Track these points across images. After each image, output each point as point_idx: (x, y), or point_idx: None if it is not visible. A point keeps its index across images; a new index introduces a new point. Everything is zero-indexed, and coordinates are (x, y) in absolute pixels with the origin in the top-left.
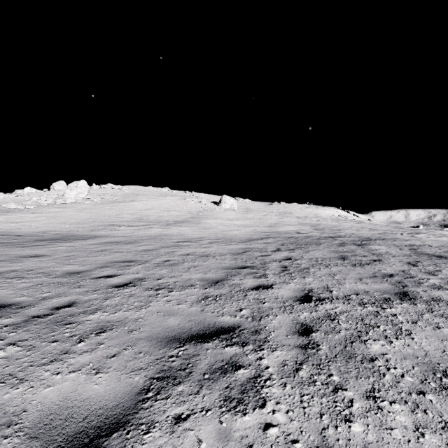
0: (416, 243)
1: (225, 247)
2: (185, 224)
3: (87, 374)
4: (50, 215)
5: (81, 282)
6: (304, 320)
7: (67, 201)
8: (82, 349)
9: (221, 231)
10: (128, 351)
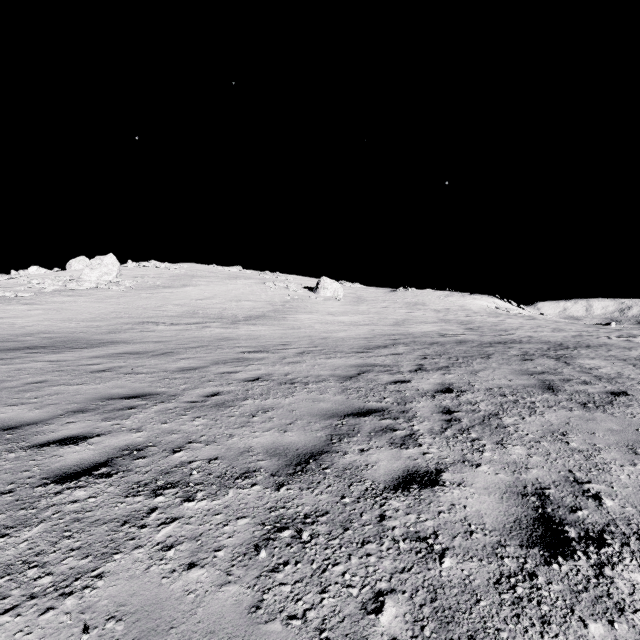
0: None
1: (325, 363)
2: (263, 321)
3: None
4: (52, 308)
5: None
6: None
7: (84, 285)
8: None
9: (319, 332)
10: None
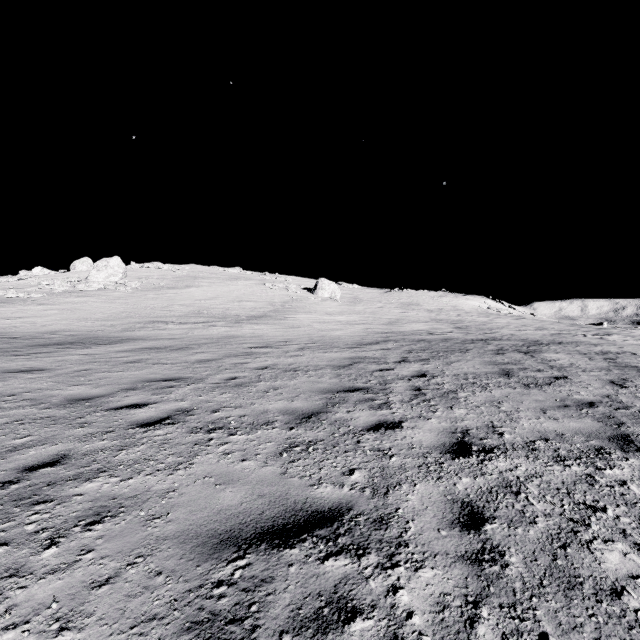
0: (612, 350)
1: (322, 356)
2: (264, 320)
3: (38, 635)
4: (66, 308)
5: (87, 416)
6: (466, 494)
7: (92, 286)
8: (49, 565)
9: (317, 331)
10: (136, 570)
